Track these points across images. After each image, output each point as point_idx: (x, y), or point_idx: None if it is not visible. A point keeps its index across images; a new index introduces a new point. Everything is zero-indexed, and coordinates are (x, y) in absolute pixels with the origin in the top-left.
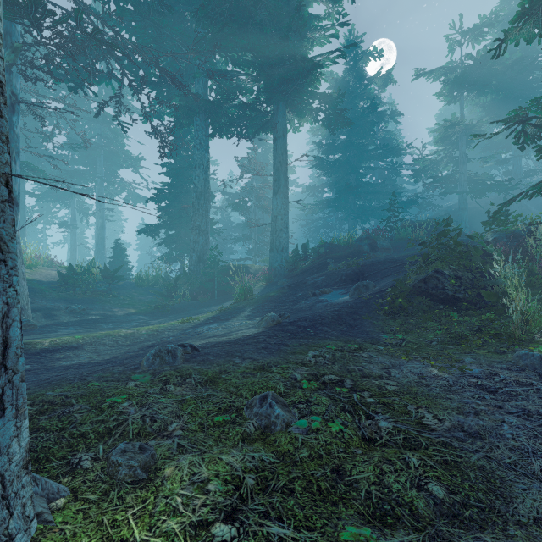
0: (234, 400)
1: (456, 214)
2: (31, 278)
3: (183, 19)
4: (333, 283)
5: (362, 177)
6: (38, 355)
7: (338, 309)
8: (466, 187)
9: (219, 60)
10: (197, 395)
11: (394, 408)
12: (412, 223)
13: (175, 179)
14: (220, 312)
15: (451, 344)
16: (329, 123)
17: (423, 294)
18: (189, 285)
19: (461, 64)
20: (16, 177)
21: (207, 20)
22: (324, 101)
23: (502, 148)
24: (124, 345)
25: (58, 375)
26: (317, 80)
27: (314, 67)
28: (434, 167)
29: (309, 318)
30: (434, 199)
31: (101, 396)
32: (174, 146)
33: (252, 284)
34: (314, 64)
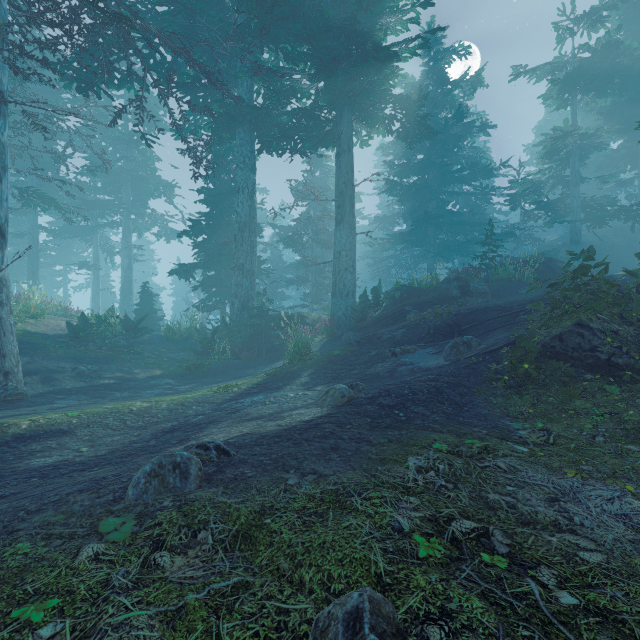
0: (286, 606)
1: (563, 250)
2: (34, 330)
3: (223, 7)
4: (418, 338)
5: (444, 204)
6: (5, 445)
7: (434, 378)
8: (579, 215)
9: (268, 59)
10: (212, 588)
11: (632, 632)
12: (514, 260)
13: (214, 208)
14: (268, 377)
15: (630, 441)
16: (406, 134)
17: (559, 357)
18: (230, 339)
19: (573, 59)
20: (2, 199)
21: (251, 1)
22: (401, 105)
23: (625, 165)
24: (133, 426)
25: (4, 496)
26: (393, 76)
27: (390, 57)
28: (536, 190)
29: (395, 393)
30: (535, 231)
31: (7, 600)
32: (210, 163)
33: (310, 339)
34: (390, 54)
